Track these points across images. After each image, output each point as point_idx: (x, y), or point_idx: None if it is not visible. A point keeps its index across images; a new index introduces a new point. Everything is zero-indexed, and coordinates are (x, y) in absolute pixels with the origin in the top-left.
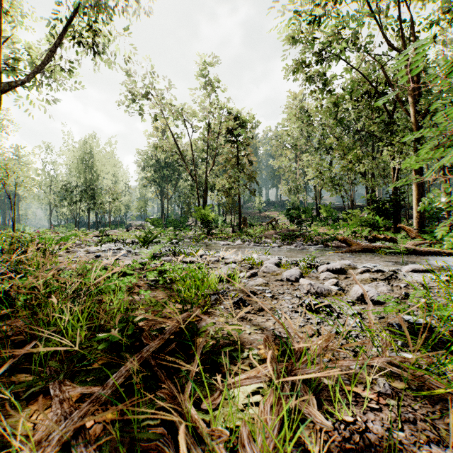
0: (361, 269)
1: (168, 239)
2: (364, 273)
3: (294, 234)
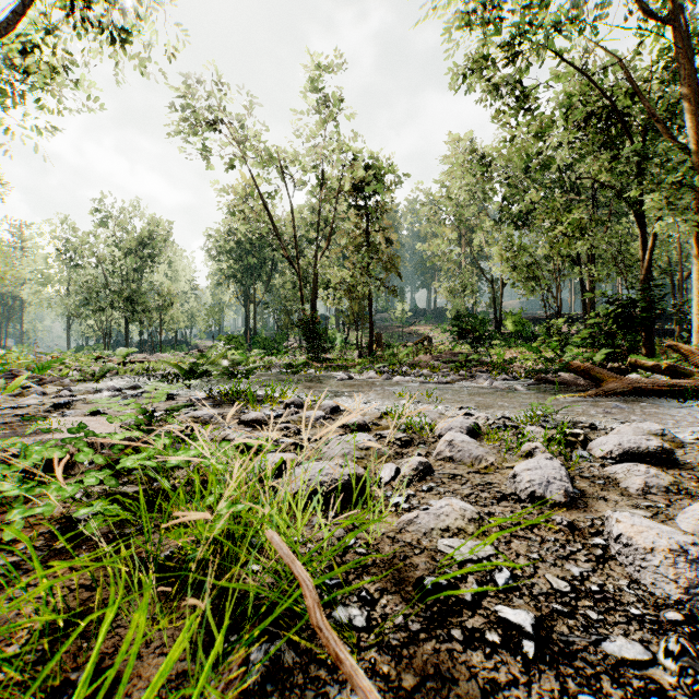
0: None
1: (225, 368)
2: None
3: (467, 360)
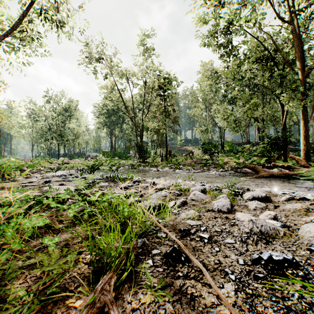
0: (285, 197)
1: (109, 167)
2: (289, 201)
3: (207, 162)
